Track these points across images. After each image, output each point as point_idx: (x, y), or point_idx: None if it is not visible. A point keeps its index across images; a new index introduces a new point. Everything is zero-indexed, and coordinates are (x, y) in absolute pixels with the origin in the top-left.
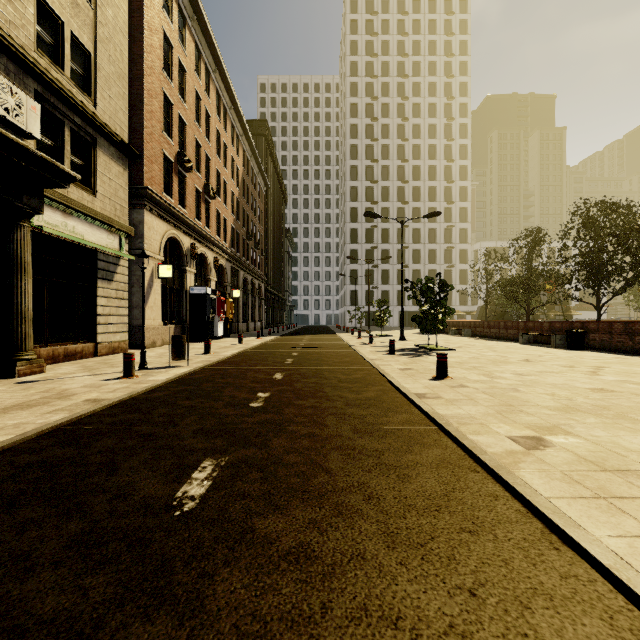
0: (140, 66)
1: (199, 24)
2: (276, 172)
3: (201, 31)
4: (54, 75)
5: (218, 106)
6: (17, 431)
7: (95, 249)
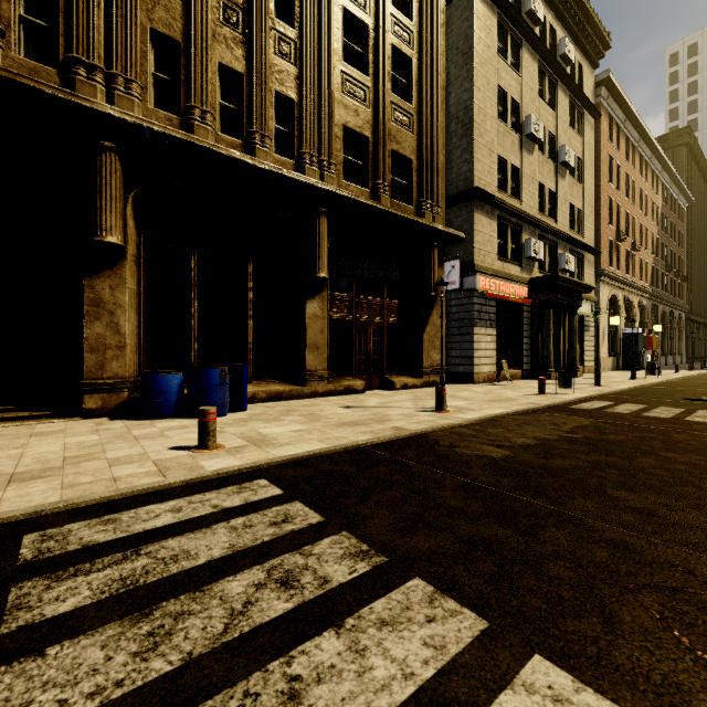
0: (597, 192)
1: (628, 120)
2: (701, 172)
3: (629, 123)
4: (572, 236)
5: (639, 166)
6: (633, 385)
7: (583, 315)
